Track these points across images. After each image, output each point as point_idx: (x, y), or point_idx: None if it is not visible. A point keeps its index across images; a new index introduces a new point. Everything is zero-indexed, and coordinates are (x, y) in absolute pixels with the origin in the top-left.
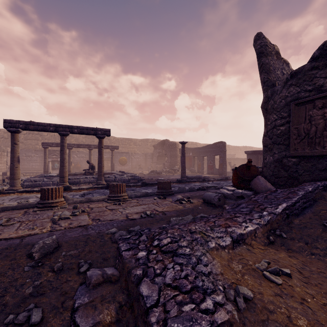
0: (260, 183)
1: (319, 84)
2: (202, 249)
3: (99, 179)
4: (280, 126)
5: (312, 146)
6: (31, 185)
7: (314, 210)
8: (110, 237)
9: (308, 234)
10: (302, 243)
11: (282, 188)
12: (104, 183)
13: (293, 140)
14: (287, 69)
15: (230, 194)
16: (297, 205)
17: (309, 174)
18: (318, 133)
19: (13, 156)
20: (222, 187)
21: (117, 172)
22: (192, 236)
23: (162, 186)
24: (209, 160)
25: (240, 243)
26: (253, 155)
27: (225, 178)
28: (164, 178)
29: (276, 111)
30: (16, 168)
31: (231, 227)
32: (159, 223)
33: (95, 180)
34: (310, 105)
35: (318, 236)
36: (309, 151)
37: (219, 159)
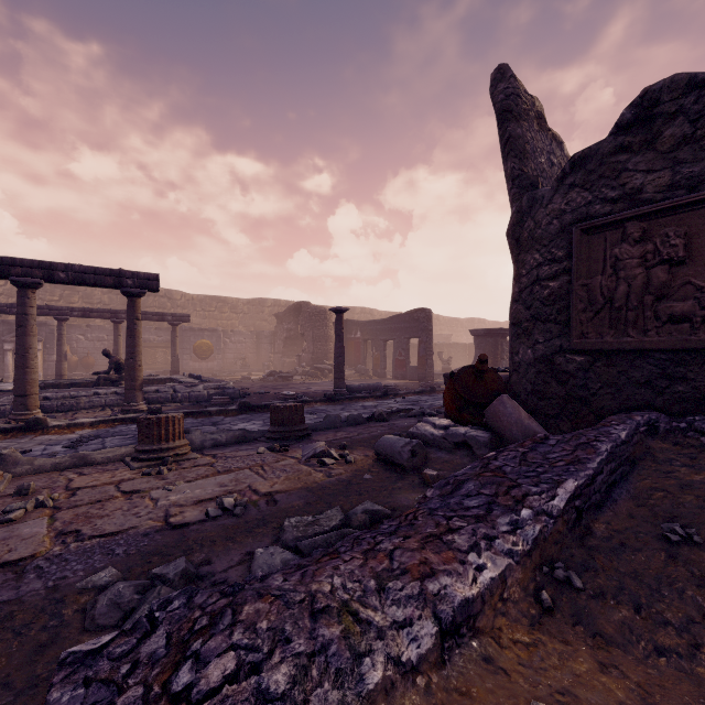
0: (506, 412)
1: (634, 185)
2: (336, 702)
3: (130, 397)
4: (548, 281)
5: (619, 329)
6: None
7: (636, 491)
8: (82, 608)
9: (634, 569)
10: (624, 607)
11: (553, 424)
12: (144, 407)
13: (577, 314)
14: (560, 155)
15: (438, 438)
16: (599, 480)
17: (613, 394)
18: (632, 299)
19: None
20: (422, 412)
21: (183, 377)
22: (316, 633)
23: (281, 418)
24: (397, 349)
25: (464, 635)
26: (486, 337)
27: (431, 388)
28: (298, 389)
29: (539, 244)
30: None
31: (438, 574)
32: (252, 535)
33: (120, 399)
34: (616, 233)
35: (659, 577)
36: (614, 340)
37: (419, 347)
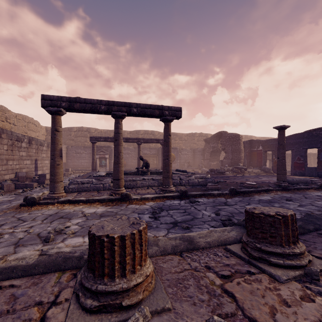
0: None
1: None
2: None
3: (166, 182)
4: None
5: None
6: (77, 189)
7: None
8: None
9: None
10: None
11: None
12: (173, 188)
13: None
14: None
15: None
16: None
17: None
18: None
19: (53, 148)
20: None
21: (173, 171)
22: None
23: None
24: (295, 156)
25: None
26: None
27: None
28: (241, 180)
29: None
30: (58, 165)
31: None
32: None
33: (155, 182)
34: None
35: None
36: None
37: (319, 154)
